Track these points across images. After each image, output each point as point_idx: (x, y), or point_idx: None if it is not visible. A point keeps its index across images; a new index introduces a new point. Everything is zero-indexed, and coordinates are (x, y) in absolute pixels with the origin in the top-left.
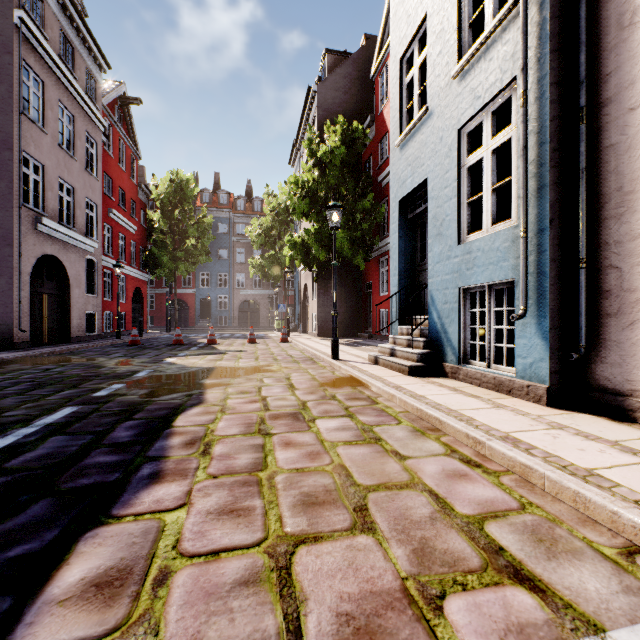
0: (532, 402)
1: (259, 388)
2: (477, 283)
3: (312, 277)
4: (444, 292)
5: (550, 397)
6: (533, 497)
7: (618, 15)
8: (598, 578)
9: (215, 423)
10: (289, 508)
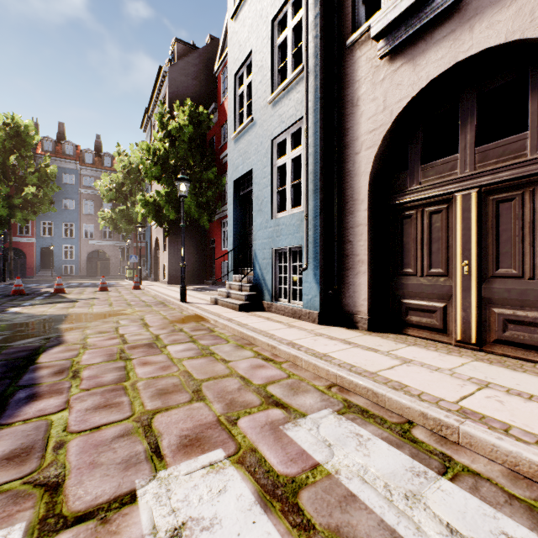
0: (311, 323)
1: (116, 328)
2: (283, 246)
3: (163, 232)
4: (263, 251)
5: (320, 318)
6: (296, 371)
7: (351, 98)
8: (312, 398)
9: (79, 357)
10: (149, 398)
